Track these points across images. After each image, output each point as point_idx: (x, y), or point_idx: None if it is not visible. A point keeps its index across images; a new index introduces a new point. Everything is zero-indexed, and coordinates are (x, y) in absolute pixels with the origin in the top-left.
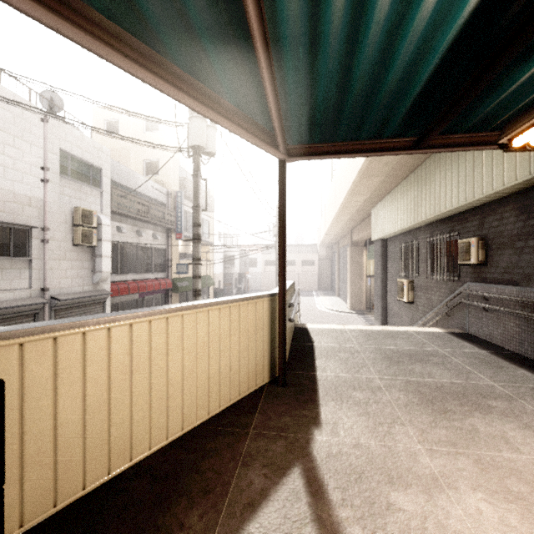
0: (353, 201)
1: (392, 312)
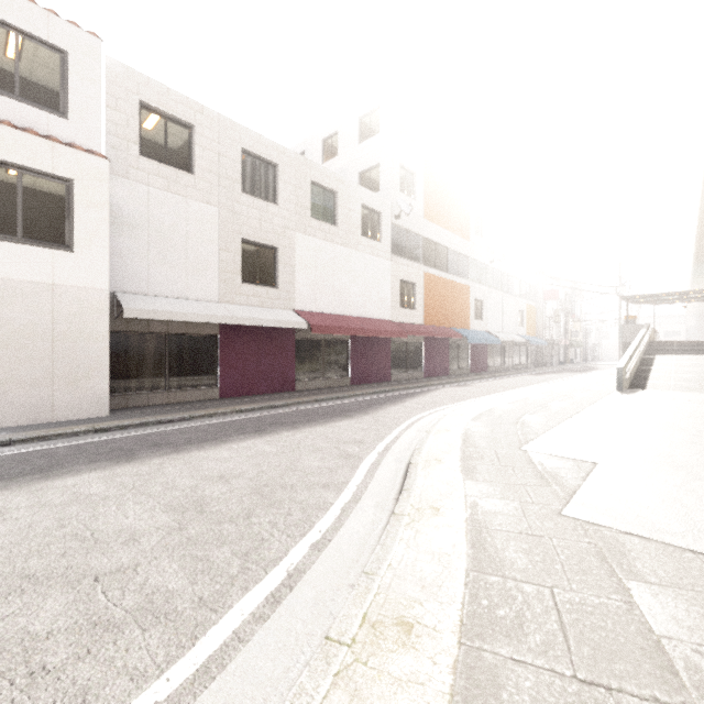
0: None
1: None
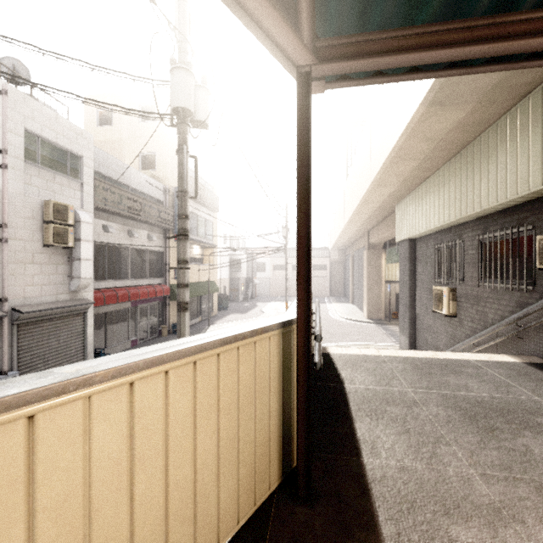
0: (376, 195)
1: (423, 325)
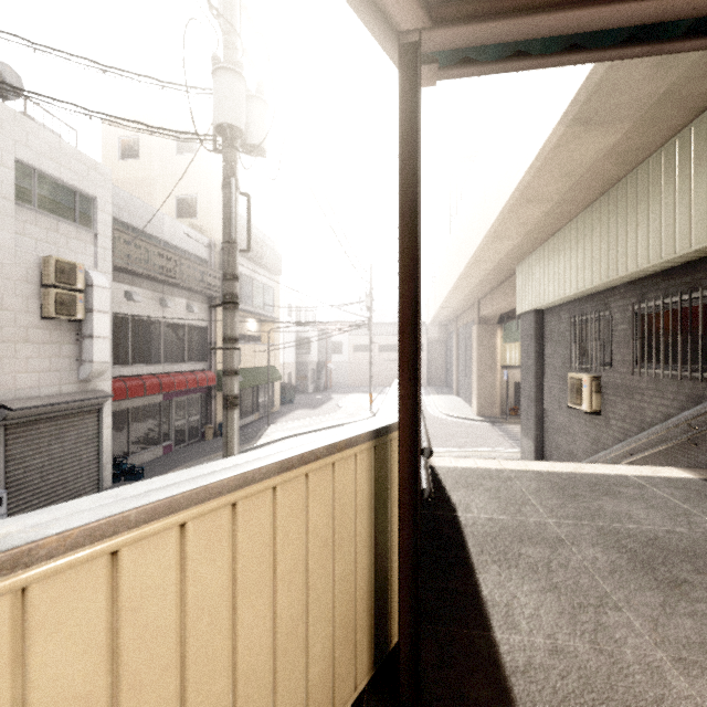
0: (491, 251)
1: (555, 425)
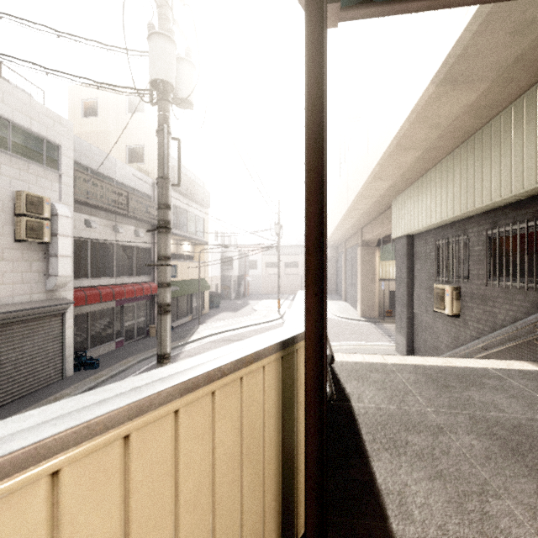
0: (373, 189)
1: (422, 325)
